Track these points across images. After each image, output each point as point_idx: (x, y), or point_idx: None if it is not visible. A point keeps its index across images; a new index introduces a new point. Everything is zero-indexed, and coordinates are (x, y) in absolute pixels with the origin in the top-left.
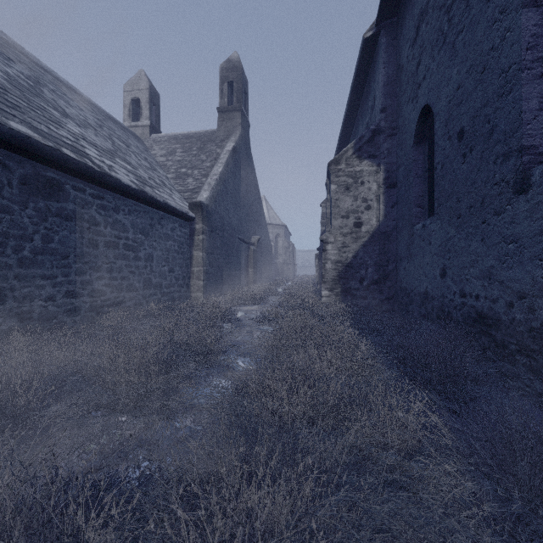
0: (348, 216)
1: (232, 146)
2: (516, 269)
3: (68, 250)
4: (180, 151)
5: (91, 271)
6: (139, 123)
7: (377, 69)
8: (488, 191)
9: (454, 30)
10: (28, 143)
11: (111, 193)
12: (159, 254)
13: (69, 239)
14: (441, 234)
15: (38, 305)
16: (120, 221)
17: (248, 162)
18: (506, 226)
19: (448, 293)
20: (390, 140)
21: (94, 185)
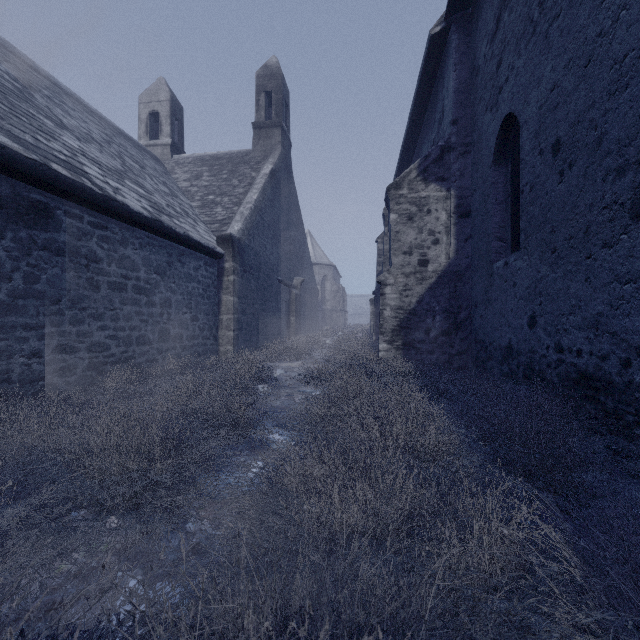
0: (411, 252)
1: (270, 168)
2: (634, 317)
3: (59, 293)
4: (207, 175)
5: (90, 320)
6: (158, 141)
7: (447, 72)
8: (594, 217)
9: (547, 17)
10: (3, 155)
11: (117, 221)
12: (179, 298)
13: (61, 279)
14: (530, 273)
15: (19, 363)
16: (128, 257)
17: (289, 189)
18: (621, 262)
19: (539, 348)
20: (463, 159)
21: (95, 211)
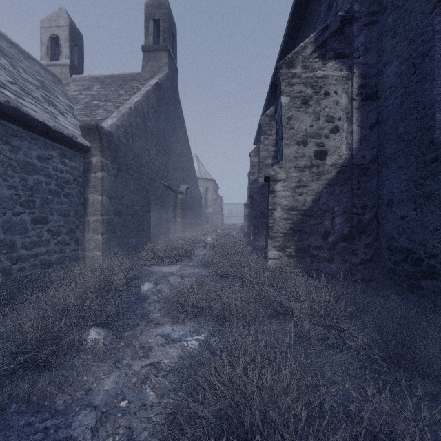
0: (306, 142)
1: (156, 81)
2: None
3: None
4: (97, 87)
5: None
6: (58, 62)
7: None
8: None
9: None
10: None
11: None
12: (7, 193)
13: None
14: None
15: None
16: None
17: (175, 107)
18: None
19: None
20: (368, 31)
21: None
